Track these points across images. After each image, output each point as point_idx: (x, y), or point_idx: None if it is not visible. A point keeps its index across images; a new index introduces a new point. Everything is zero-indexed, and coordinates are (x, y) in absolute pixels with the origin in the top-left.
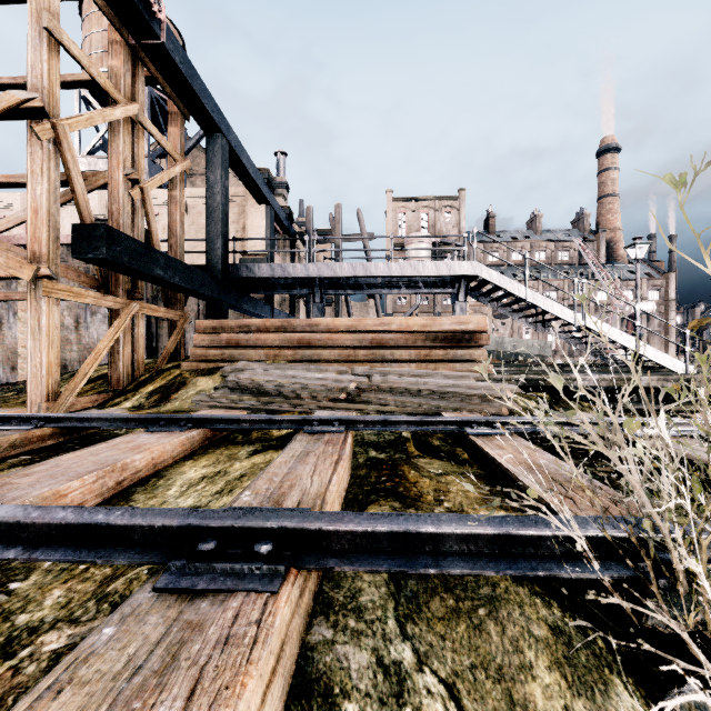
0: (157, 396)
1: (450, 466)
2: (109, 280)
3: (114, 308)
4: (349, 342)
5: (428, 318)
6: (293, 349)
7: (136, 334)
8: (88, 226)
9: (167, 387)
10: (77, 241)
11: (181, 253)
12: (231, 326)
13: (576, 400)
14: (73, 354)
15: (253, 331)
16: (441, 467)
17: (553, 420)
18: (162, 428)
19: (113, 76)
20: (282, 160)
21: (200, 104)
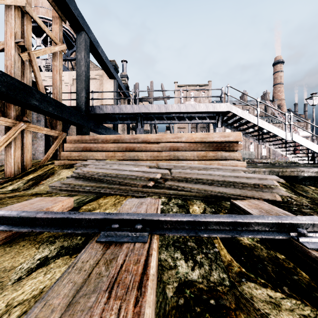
0: (32, 181)
1: (313, 317)
2: (5, 108)
3: (6, 125)
4: (156, 148)
5: (204, 133)
6: (123, 152)
7: (25, 143)
8: None
9: (41, 175)
10: None
11: (60, 98)
12: (87, 139)
13: (303, 185)
14: (2, 156)
15: (100, 142)
16: None
17: None
18: None
19: None
20: (125, 64)
21: (69, 10)
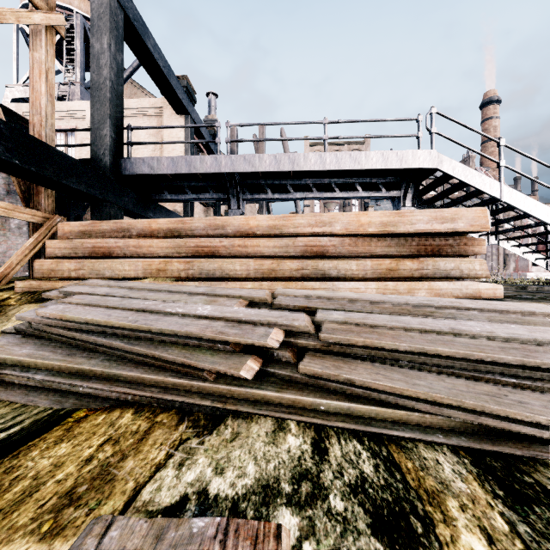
0: None
1: None
2: None
3: None
4: (270, 251)
5: (391, 212)
6: (186, 260)
7: None
8: None
9: None
10: None
11: (49, 136)
12: (105, 229)
13: None
14: None
15: (135, 236)
16: None
17: None
18: None
19: None
20: (213, 100)
21: None
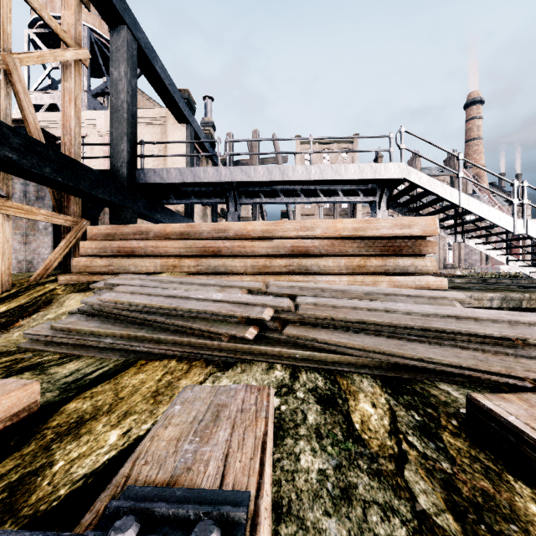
0: None
1: None
2: None
3: None
4: (264, 250)
5: (361, 220)
6: (196, 258)
7: None
8: None
9: (24, 307)
10: None
11: (77, 153)
12: (127, 232)
13: None
14: None
15: (152, 238)
16: None
17: None
18: None
19: None
20: (209, 103)
21: None
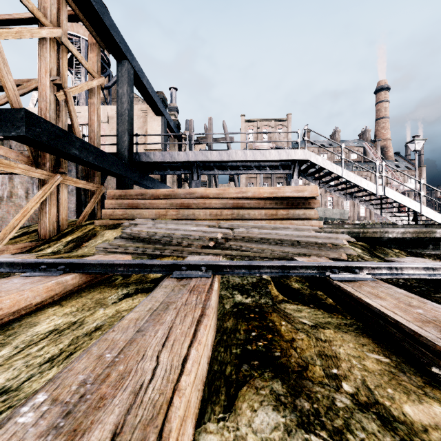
0: (72, 244)
1: (320, 314)
2: (39, 158)
3: (41, 178)
4: (217, 205)
5: (274, 187)
6: (176, 210)
7: (60, 199)
8: (11, 110)
9: (81, 237)
10: (3, 122)
11: (98, 143)
12: (132, 194)
13: (387, 247)
14: None
15: (148, 198)
16: (312, 315)
17: (410, 265)
18: (40, 272)
19: (42, 7)
20: (174, 93)
21: (110, 36)
